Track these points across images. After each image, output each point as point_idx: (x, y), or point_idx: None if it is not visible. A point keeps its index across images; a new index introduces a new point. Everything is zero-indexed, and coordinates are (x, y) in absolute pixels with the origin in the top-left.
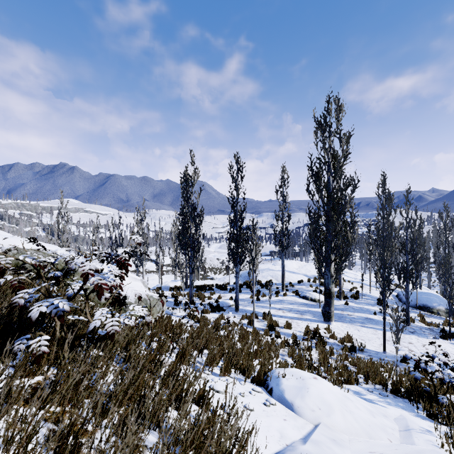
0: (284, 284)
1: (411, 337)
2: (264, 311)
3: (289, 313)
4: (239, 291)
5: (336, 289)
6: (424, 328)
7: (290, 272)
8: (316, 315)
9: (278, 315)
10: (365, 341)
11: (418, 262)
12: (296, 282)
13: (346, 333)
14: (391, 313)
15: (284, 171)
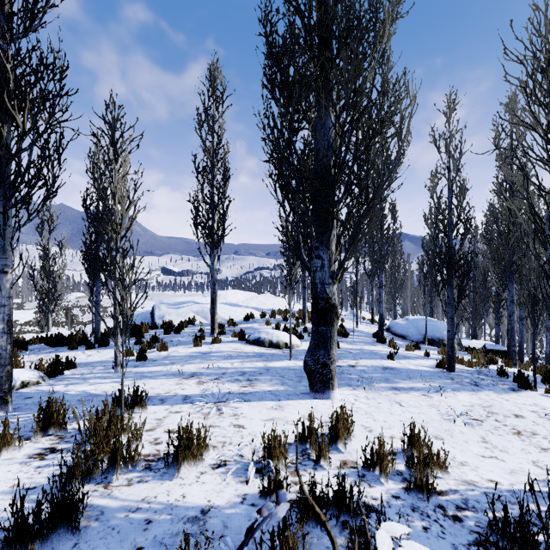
0: (215, 320)
1: (492, 397)
2: (119, 392)
3: (217, 384)
4: (99, 342)
5: (309, 324)
6: (472, 371)
7: (232, 305)
8: (286, 377)
9: (178, 395)
10: (448, 441)
11: (398, 286)
12: (242, 319)
13: (386, 424)
14: (408, 354)
15: (215, 79)
